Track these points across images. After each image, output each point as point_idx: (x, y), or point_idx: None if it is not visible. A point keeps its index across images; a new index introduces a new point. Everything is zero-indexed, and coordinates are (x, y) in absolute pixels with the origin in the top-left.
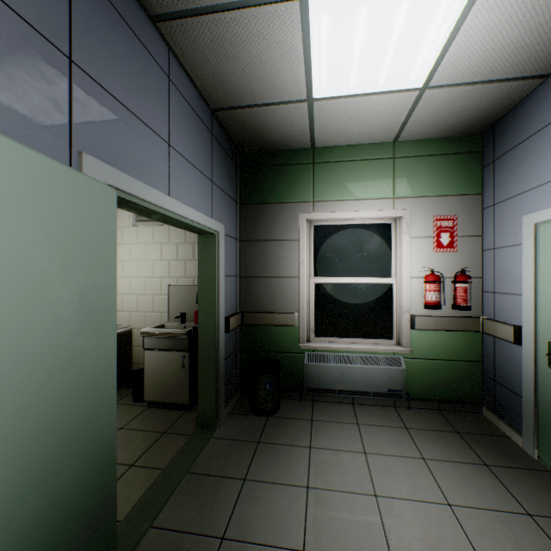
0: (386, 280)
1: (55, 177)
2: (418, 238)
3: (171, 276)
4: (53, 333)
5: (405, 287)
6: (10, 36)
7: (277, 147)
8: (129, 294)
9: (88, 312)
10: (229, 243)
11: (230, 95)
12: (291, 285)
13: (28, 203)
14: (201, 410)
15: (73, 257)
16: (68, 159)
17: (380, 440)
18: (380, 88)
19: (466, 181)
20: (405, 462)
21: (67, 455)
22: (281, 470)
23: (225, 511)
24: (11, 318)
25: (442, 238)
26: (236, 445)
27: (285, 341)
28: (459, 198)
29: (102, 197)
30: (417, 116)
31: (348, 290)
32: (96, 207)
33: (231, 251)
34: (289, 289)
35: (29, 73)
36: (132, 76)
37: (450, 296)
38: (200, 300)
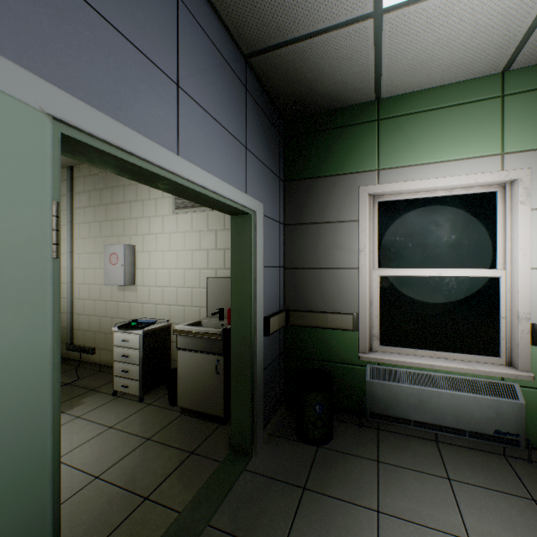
0: (487, 272)
1: None
2: None
3: (210, 267)
4: None
5: (521, 282)
6: None
7: (330, 105)
8: (169, 286)
9: None
10: (270, 226)
11: (265, 25)
12: (348, 278)
13: None
14: (234, 430)
15: None
16: None
17: (493, 518)
18: None
19: None
20: None
21: None
22: None
23: None
24: None
25: None
26: (274, 488)
27: (340, 348)
28: None
29: (11, 121)
30: None
31: (427, 286)
32: None
33: (272, 237)
34: (346, 283)
35: None
36: None
37: None
38: (232, 296)
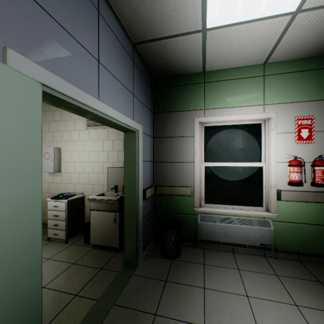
0: (257, 164)
1: None
2: (283, 133)
3: (109, 161)
4: None
5: (272, 169)
6: None
7: (179, 72)
8: (83, 173)
9: (4, 192)
10: (146, 138)
11: (145, 29)
12: (188, 167)
13: None
14: (126, 254)
15: None
16: None
17: (258, 285)
18: (260, 14)
19: (321, 89)
20: (281, 308)
21: None
22: (182, 308)
23: None
24: None
25: (302, 133)
26: (149, 282)
27: (184, 206)
28: (316, 103)
29: (24, 87)
30: (286, 40)
31: (229, 171)
32: (16, 95)
33: (147, 144)
34: (187, 170)
35: None
36: None
37: (309, 176)
38: (125, 178)
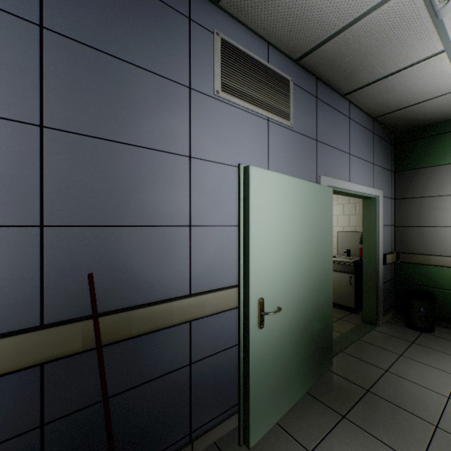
0: None
1: (318, 190)
2: None
3: (339, 226)
4: (318, 245)
5: None
6: (304, 145)
7: (432, 122)
8: None
9: (325, 239)
10: (385, 202)
11: (388, 107)
12: (447, 233)
13: (314, 201)
14: (364, 311)
15: (322, 218)
16: (316, 180)
17: None
18: None
19: None
20: None
21: (321, 290)
22: (432, 361)
23: (386, 362)
24: (311, 238)
25: None
26: (392, 338)
27: (440, 279)
28: None
29: (329, 193)
30: None
31: None
32: (327, 197)
33: (386, 208)
34: (445, 236)
35: (307, 154)
36: (334, 130)
37: None
38: (363, 241)
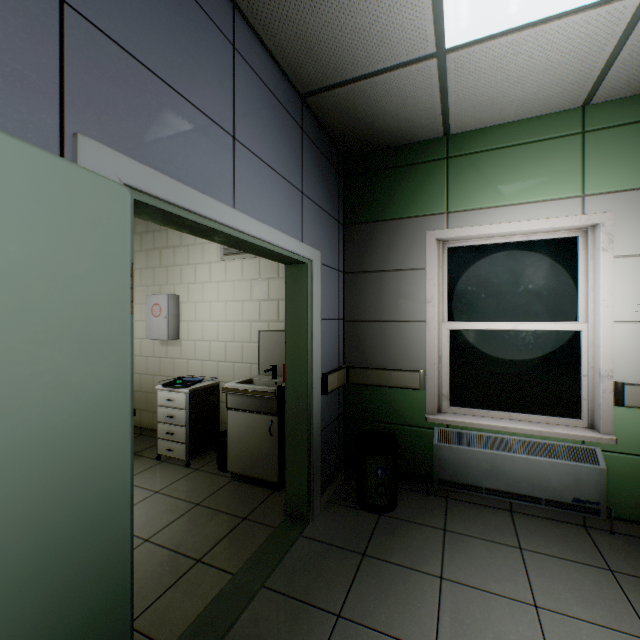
0: (567, 325)
1: None
2: (630, 258)
3: (262, 320)
4: None
5: (603, 336)
6: None
7: (394, 142)
8: (217, 340)
9: (71, 371)
10: (328, 275)
11: (322, 67)
12: (414, 332)
13: None
14: (290, 495)
15: (39, 287)
16: (57, 145)
17: (563, 586)
18: (564, 4)
19: None
20: None
21: (25, 598)
22: (393, 611)
23: None
24: None
25: None
26: (331, 554)
27: (405, 409)
28: None
29: (102, 198)
30: (634, 49)
31: (502, 340)
32: (89, 212)
33: (331, 287)
34: (411, 338)
35: None
36: (171, 36)
37: None
38: (287, 351)
